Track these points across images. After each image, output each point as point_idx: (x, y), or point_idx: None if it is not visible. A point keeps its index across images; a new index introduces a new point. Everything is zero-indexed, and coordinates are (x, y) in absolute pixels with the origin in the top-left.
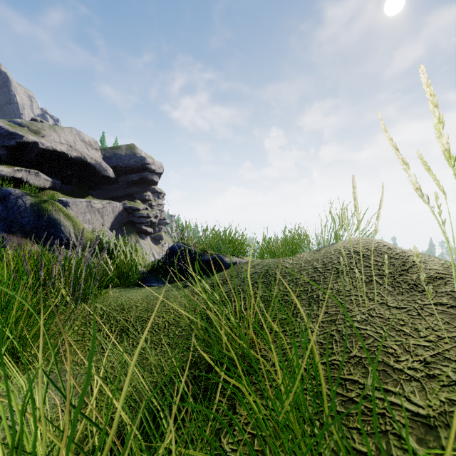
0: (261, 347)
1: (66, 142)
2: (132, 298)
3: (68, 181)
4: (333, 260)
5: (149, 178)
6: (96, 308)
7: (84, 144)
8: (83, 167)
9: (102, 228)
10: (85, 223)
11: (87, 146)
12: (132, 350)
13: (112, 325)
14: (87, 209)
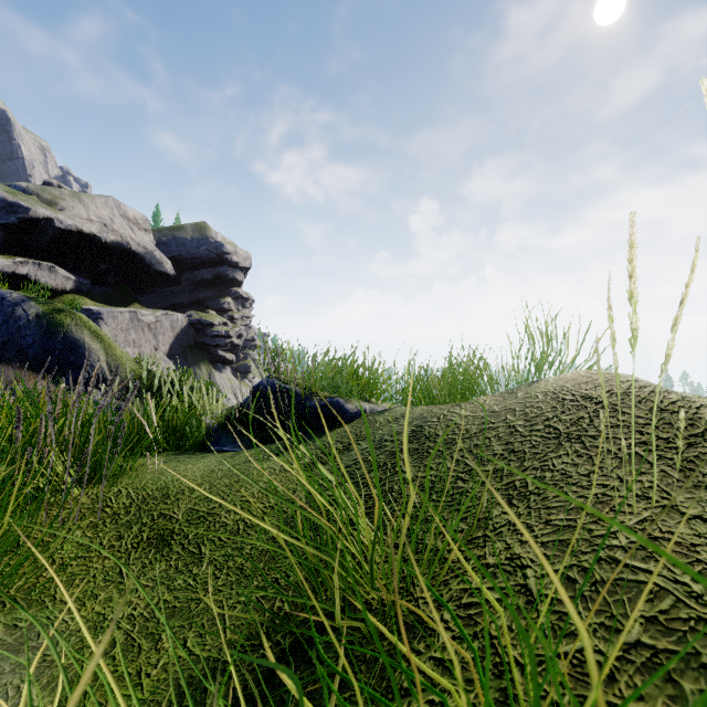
0: (417, 594)
1: (98, 219)
2: (186, 474)
3: (102, 280)
4: (545, 412)
5: (229, 276)
6: (119, 495)
7: (127, 222)
8: (125, 259)
9: (156, 354)
10: (127, 346)
11: (132, 225)
12: (174, 578)
13: (144, 526)
14: (131, 323)
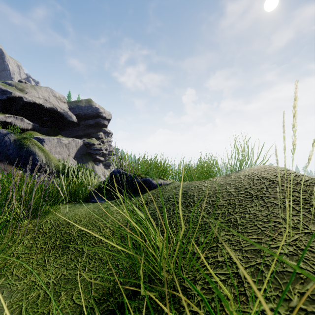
0: (183, 275)
1: (43, 97)
2: (78, 213)
3: (44, 124)
4: (245, 185)
5: (101, 122)
6: (46, 223)
7: (55, 98)
8: (55, 115)
9: (68, 157)
10: (56, 154)
11: (58, 100)
12: (69, 264)
13: (57, 238)
14: (57, 144)
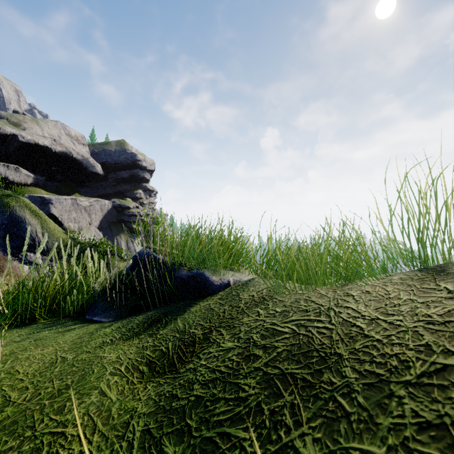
0: None
1: (50, 136)
2: (18, 369)
3: (53, 177)
4: None
5: (140, 175)
6: None
7: (70, 138)
8: (69, 163)
9: (90, 227)
10: (70, 222)
11: (74, 141)
12: None
13: None
14: (72, 206)
